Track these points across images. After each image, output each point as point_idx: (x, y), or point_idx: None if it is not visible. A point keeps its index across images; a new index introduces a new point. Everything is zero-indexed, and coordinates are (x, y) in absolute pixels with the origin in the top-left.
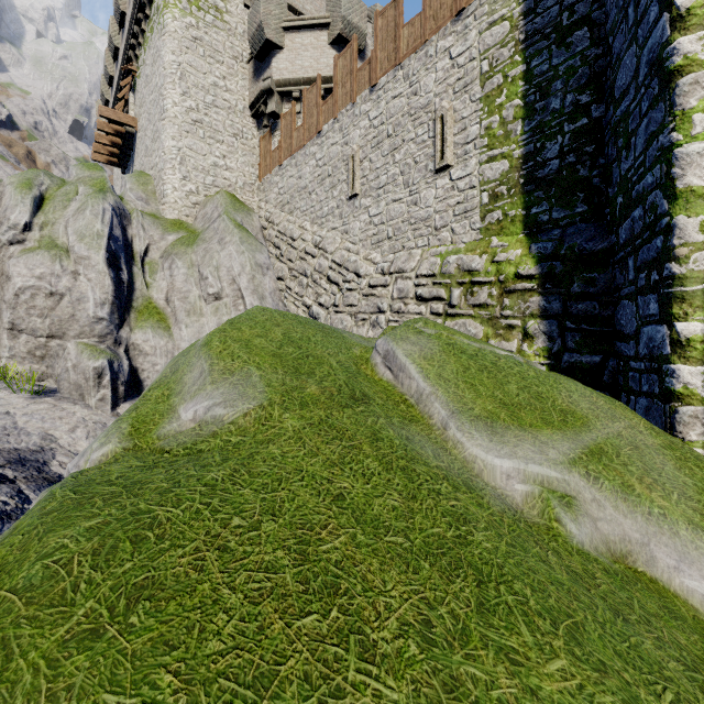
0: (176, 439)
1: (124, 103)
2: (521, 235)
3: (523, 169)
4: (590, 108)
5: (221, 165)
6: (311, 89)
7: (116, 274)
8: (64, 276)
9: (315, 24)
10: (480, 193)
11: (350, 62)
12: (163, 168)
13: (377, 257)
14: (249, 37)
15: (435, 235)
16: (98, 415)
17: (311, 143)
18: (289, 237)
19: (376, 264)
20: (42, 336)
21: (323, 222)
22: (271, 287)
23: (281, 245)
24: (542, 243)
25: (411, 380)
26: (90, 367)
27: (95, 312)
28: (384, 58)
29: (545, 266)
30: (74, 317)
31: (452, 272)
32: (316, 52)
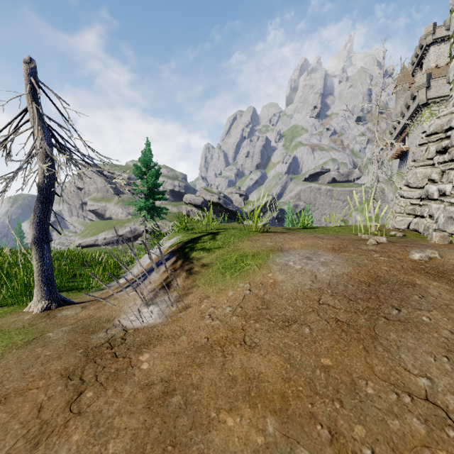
0: None
1: (402, 138)
2: None
3: None
4: None
5: None
6: None
7: None
8: None
9: None
10: None
11: None
12: None
13: None
14: None
15: None
16: None
17: None
18: None
19: None
20: None
21: None
22: None
23: None
24: None
25: None
26: None
27: None
28: None
29: None
30: None
31: None
32: None
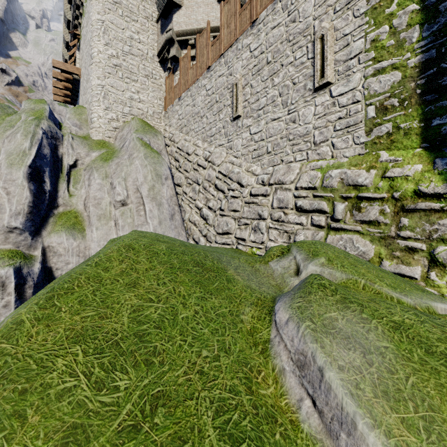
0: None
1: (74, 60)
2: (419, 149)
3: (420, 78)
4: None
5: (136, 98)
6: (202, 34)
7: (37, 186)
8: None
9: None
10: (365, 107)
11: (233, 5)
12: (91, 101)
13: (258, 170)
14: None
15: (314, 150)
16: None
17: (202, 77)
18: (186, 152)
19: (257, 175)
20: None
21: (212, 140)
22: (168, 194)
23: (179, 159)
24: None
25: None
26: None
27: (8, 223)
28: None
29: None
30: None
31: (335, 186)
32: (207, 8)
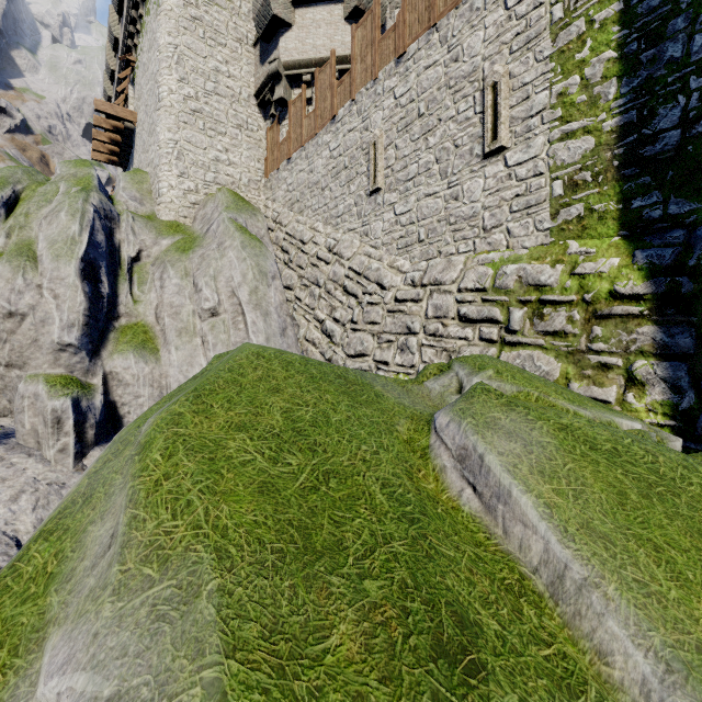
0: None
1: (125, 98)
2: (617, 238)
3: (618, 147)
4: None
5: (223, 160)
6: (324, 68)
7: (92, 287)
8: (27, 292)
9: None
10: (549, 181)
11: (371, 31)
12: (158, 164)
13: (405, 265)
14: (254, 15)
15: (483, 238)
16: (56, 471)
17: (324, 131)
18: (299, 239)
19: (404, 273)
20: (1, 364)
21: (339, 223)
22: (277, 300)
23: (289, 249)
24: (655, 249)
25: (529, 530)
26: (48, 409)
27: (60, 337)
28: (414, 21)
29: (661, 283)
30: (36, 342)
31: (511, 286)
32: (329, 28)
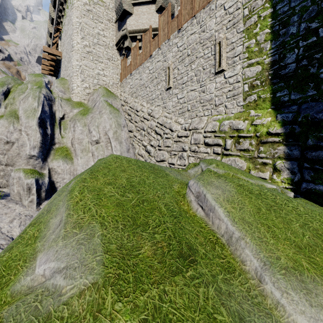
0: (16, 312)
1: (56, 45)
2: (270, 109)
3: (270, 70)
4: (318, 30)
5: (101, 74)
6: (146, 33)
7: (43, 131)
8: (15, 132)
9: (148, 1)
10: (243, 84)
11: (167, 17)
12: (72, 76)
13: (182, 121)
14: (115, 9)
15: (215, 109)
16: (28, 210)
17: (146, 61)
18: (135, 110)
19: (181, 124)
20: (3, 164)
21: (153, 102)
22: (125, 137)
23: (131, 114)
24: (285, 114)
25: (221, 221)
26: (25, 183)
27: (29, 152)
28: (185, 13)
29: (287, 128)
30: (19, 154)
31: (226, 130)
32: (149, 15)
